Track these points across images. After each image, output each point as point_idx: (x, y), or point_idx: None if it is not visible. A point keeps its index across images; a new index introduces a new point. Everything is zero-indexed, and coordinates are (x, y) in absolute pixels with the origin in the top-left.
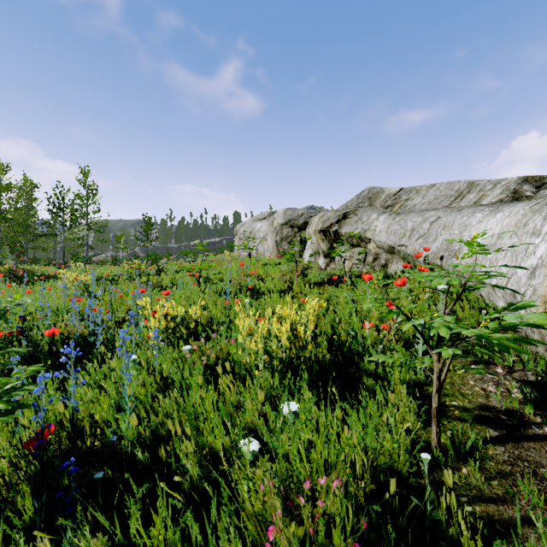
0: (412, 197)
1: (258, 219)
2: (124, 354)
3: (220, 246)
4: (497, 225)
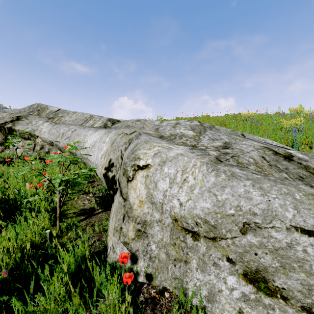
0: (65, 115)
1: None
2: None
3: None
4: (96, 137)
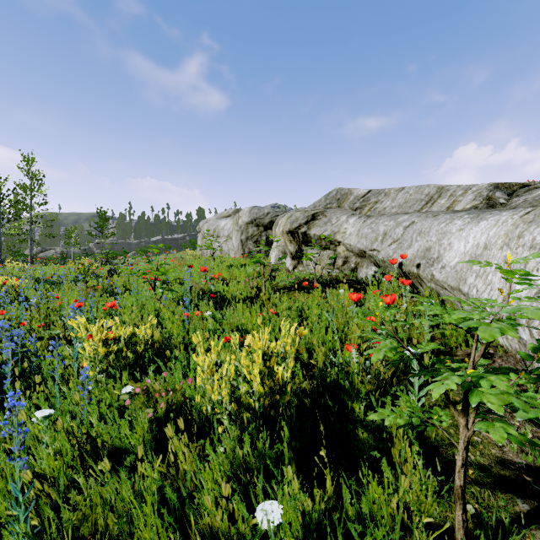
0: (381, 199)
1: (222, 216)
2: (14, 431)
3: (183, 243)
4: (483, 234)
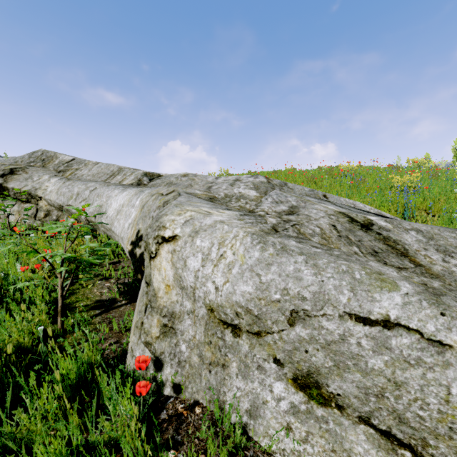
0: (81, 168)
1: None
2: None
3: None
4: (123, 199)
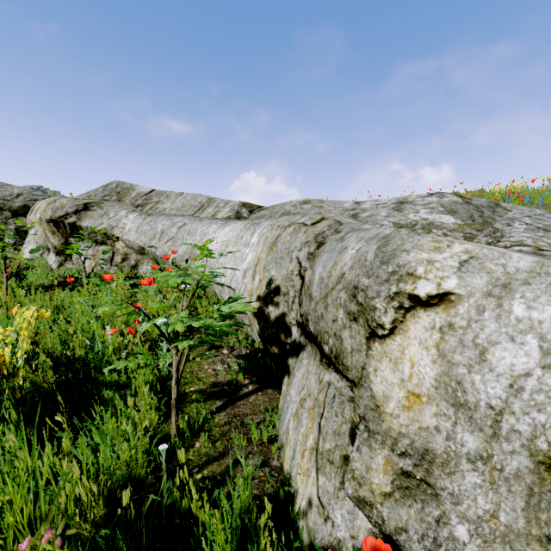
0: (163, 200)
1: None
2: None
3: None
4: (226, 236)
